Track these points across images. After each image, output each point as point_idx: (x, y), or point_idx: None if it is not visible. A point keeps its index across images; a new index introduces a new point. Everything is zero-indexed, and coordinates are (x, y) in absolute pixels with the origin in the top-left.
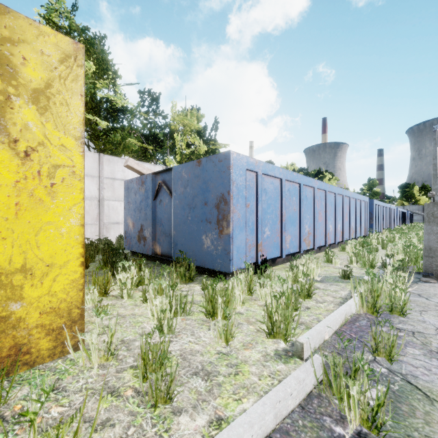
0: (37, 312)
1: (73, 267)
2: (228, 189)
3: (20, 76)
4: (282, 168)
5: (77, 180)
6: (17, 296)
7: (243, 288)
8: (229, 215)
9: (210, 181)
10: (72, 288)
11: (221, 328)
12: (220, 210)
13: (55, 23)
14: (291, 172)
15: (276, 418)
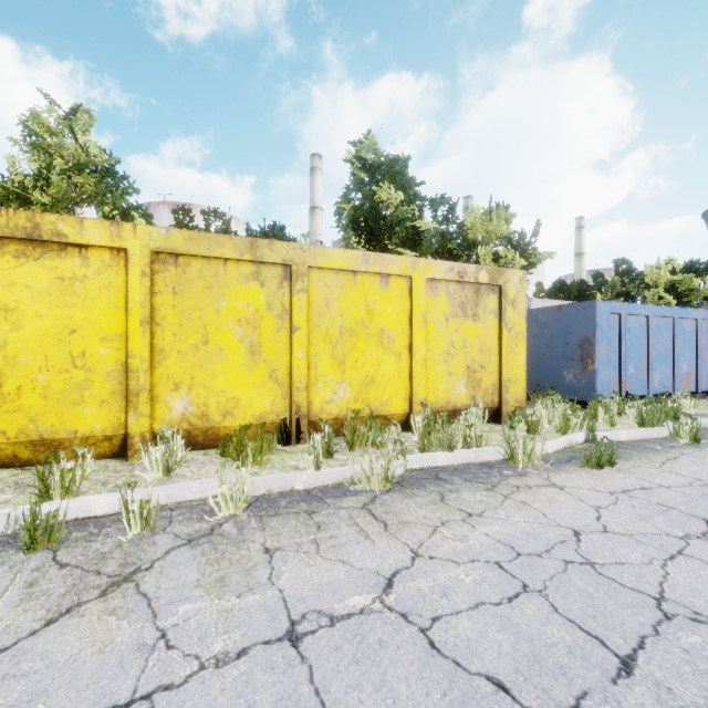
0: (512, 399)
1: (523, 381)
2: (593, 332)
3: (508, 296)
4: (648, 268)
5: (524, 339)
6: (507, 391)
7: (615, 407)
8: (594, 354)
9: (572, 325)
10: (522, 391)
11: (607, 419)
12: (583, 350)
13: (363, 158)
14: (660, 307)
15: (647, 436)
